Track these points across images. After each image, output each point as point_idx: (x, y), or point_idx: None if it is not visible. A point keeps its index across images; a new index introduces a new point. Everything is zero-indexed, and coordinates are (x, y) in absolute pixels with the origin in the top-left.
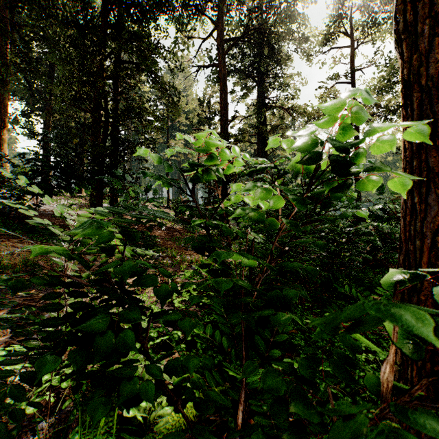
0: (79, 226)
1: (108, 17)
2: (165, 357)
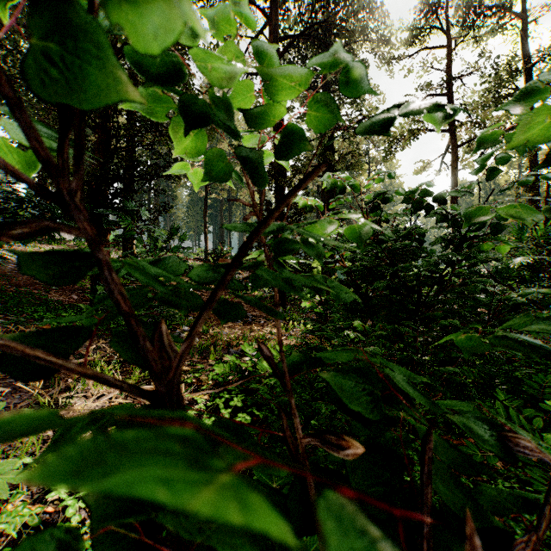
0: None
1: None
2: None
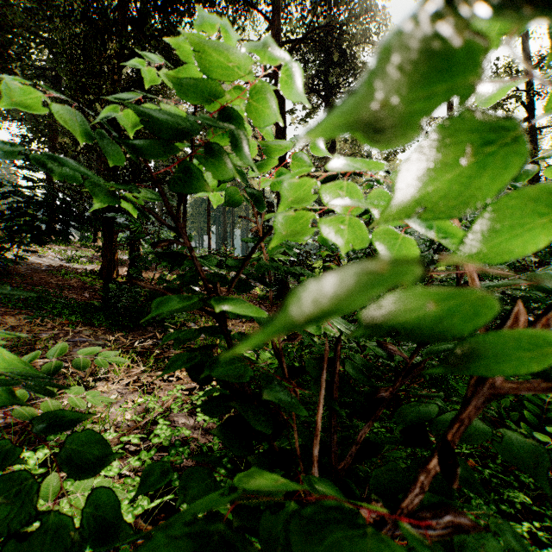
0: None
1: (126, 7)
2: None
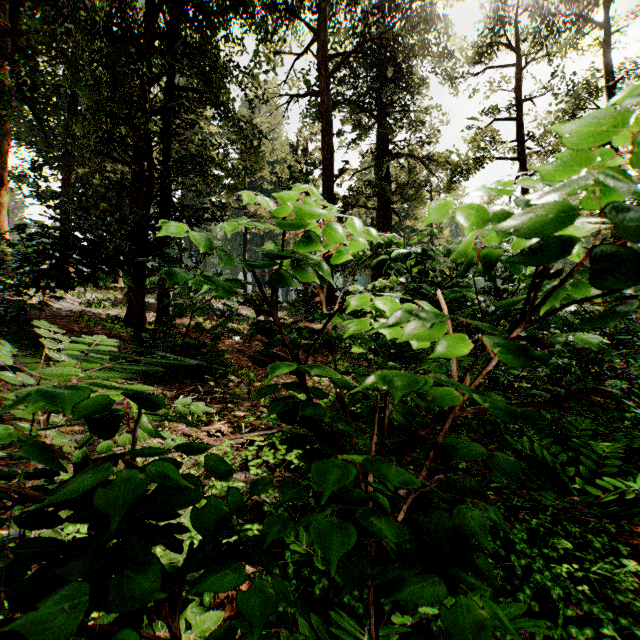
0: (17, 401)
1: (154, 21)
2: (218, 638)
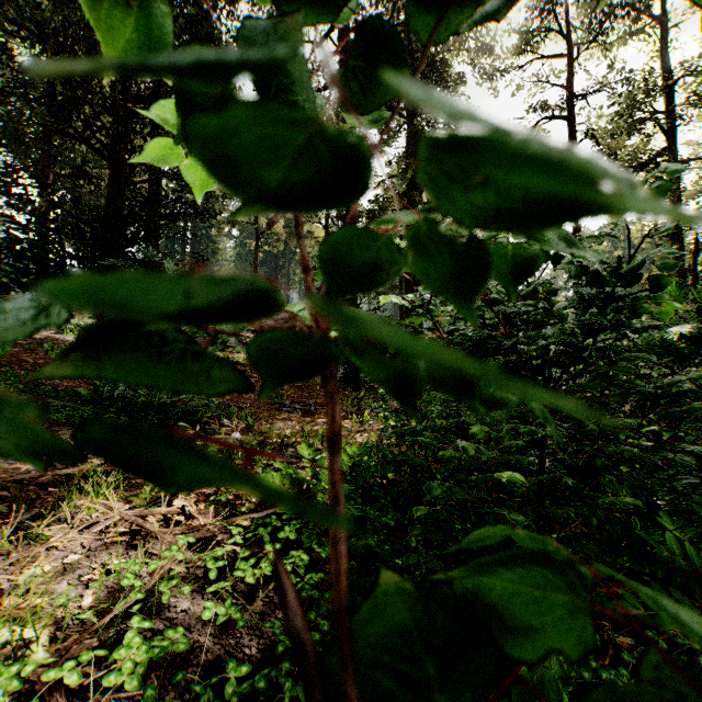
0: None
1: None
2: None
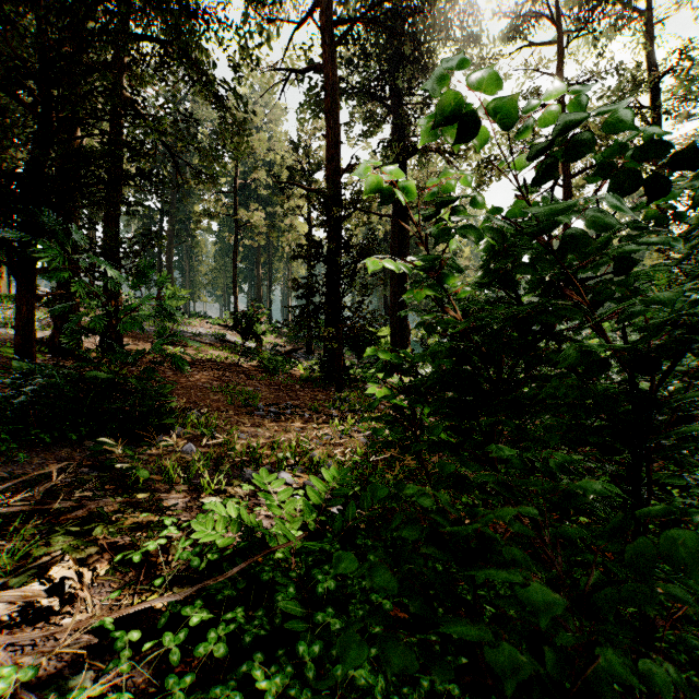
0: None
1: None
2: None
